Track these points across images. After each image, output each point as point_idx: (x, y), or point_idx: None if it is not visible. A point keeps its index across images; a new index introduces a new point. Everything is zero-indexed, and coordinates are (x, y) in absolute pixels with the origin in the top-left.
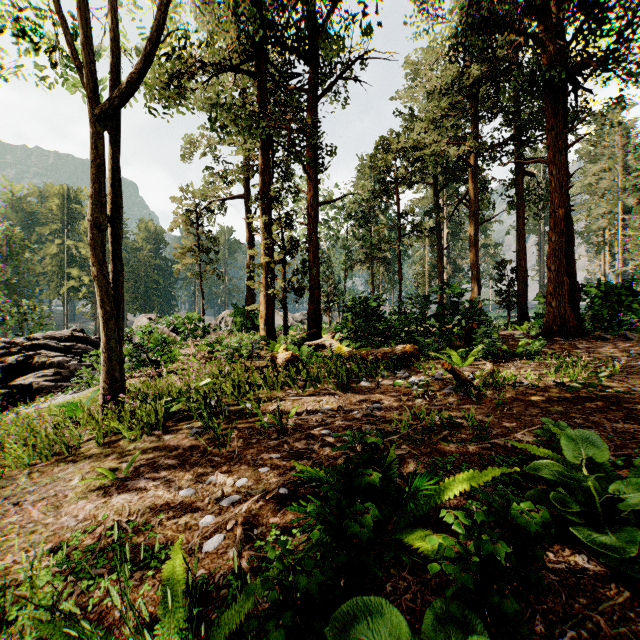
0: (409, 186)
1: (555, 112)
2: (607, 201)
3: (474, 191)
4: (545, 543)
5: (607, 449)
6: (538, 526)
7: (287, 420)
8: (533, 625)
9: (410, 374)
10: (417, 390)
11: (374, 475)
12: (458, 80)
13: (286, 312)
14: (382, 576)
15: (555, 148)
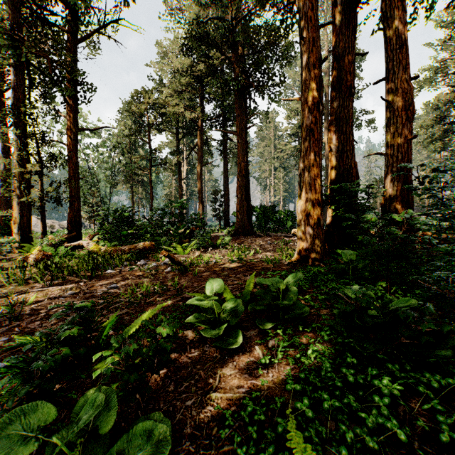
0: (159, 131)
1: (240, 107)
2: (268, 163)
3: (200, 144)
4: (192, 344)
5: (221, 286)
6: (168, 331)
7: (22, 307)
8: (168, 389)
9: (147, 262)
10: (148, 272)
11: (75, 328)
12: (190, 69)
13: (44, 218)
14: (76, 397)
15: (240, 127)
